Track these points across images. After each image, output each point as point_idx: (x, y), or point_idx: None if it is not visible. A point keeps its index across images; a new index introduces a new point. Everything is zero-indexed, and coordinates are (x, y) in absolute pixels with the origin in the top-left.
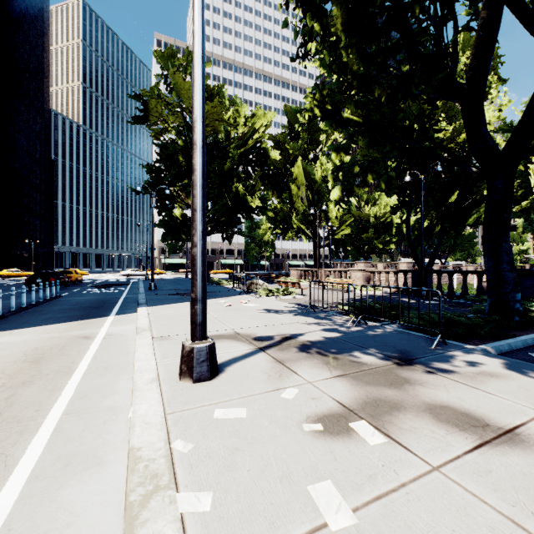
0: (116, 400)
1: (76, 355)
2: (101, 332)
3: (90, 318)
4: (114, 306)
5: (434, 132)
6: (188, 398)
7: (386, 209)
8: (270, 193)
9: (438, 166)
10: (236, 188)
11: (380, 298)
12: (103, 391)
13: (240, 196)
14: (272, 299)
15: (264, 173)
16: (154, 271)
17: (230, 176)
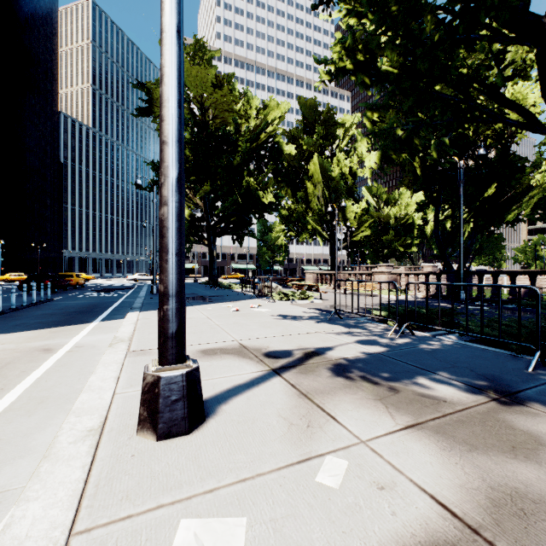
0: (18, 471)
1: (14, 377)
2: (70, 343)
3: (68, 324)
4: (104, 311)
5: (502, 81)
6: (137, 481)
7: (407, 209)
8: (284, 192)
9: (481, 149)
10: (247, 183)
11: (411, 303)
12: (8, 450)
13: (251, 192)
14: (287, 304)
15: (277, 170)
16: None
17: (241, 171)
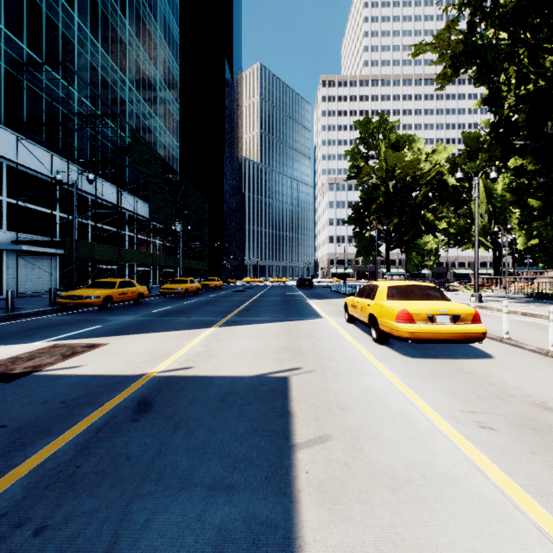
0: None
1: None
2: None
3: None
4: None
5: None
6: (480, 304)
7: None
8: (444, 209)
9: None
10: (427, 217)
11: None
12: None
13: (429, 222)
14: None
15: (443, 198)
16: None
17: (420, 208)
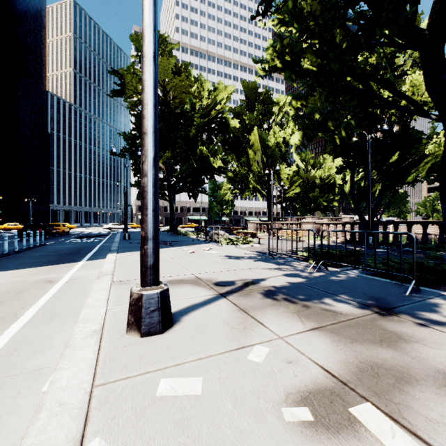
0: (47, 357)
1: (29, 300)
2: (66, 276)
3: (62, 263)
4: (88, 253)
5: (394, 78)
6: (130, 359)
7: (330, 171)
8: (230, 158)
9: (385, 125)
10: (200, 151)
11: (330, 246)
12: (37, 345)
13: (204, 158)
14: (232, 247)
15: (224, 140)
16: (132, 225)
17: (195, 141)
